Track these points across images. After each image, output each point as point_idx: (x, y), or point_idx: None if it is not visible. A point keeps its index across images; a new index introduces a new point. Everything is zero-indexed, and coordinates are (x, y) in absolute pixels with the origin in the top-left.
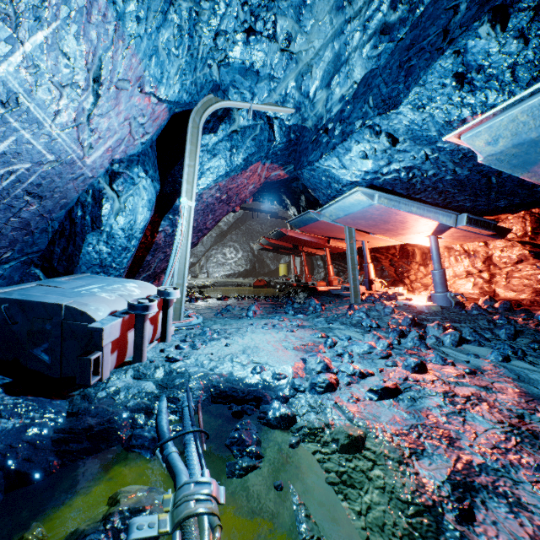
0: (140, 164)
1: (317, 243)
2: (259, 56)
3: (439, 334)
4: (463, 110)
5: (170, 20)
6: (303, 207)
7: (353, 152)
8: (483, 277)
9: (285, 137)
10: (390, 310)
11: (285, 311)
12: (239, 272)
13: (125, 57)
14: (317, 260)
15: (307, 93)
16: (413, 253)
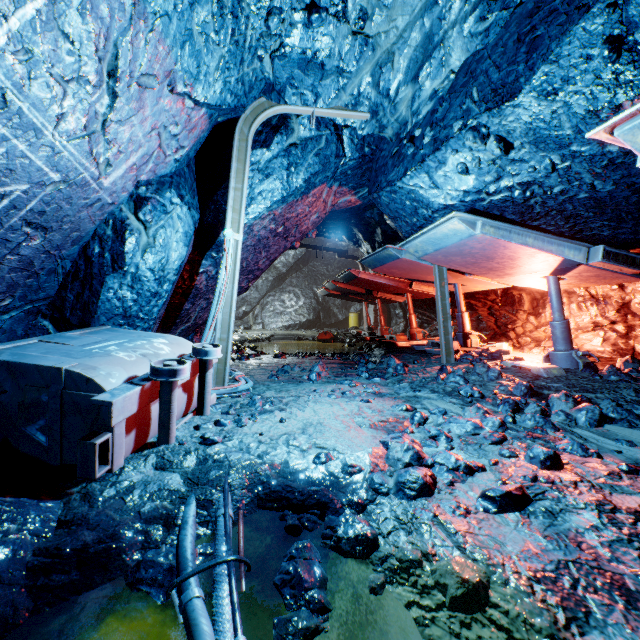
0: (173, 187)
1: (396, 287)
2: (324, 43)
3: (568, 409)
4: (618, 92)
5: None
6: (379, 243)
7: (449, 165)
8: (618, 330)
9: (357, 151)
10: (495, 373)
11: (357, 373)
12: (300, 323)
13: (148, 43)
14: (395, 308)
15: (387, 90)
16: (520, 299)
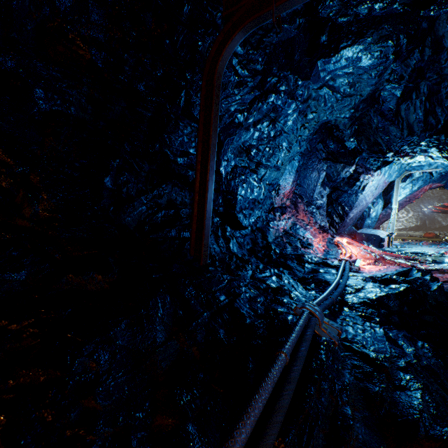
0: (379, 197)
1: None
2: (424, 163)
3: None
4: None
5: (395, 168)
6: None
7: None
8: None
9: (438, 175)
10: None
11: (439, 245)
12: (409, 227)
13: (383, 180)
14: None
15: (446, 166)
16: None
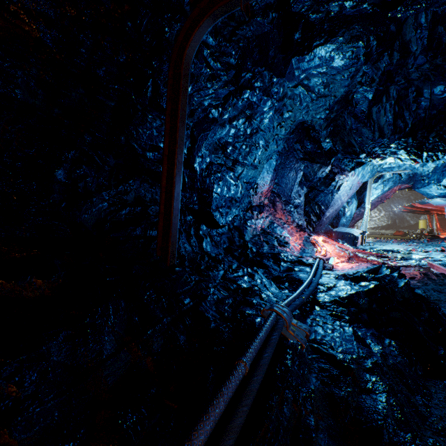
0: (353, 197)
1: (439, 210)
2: (394, 164)
3: None
4: None
5: (367, 169)
6: None
7: (433, 187)
8: None
9: (407, 176)
10: None
11: (408, 242)
12: (381, 226)
13: (357, 181)
14: None
15: (414, 168)
16: None
